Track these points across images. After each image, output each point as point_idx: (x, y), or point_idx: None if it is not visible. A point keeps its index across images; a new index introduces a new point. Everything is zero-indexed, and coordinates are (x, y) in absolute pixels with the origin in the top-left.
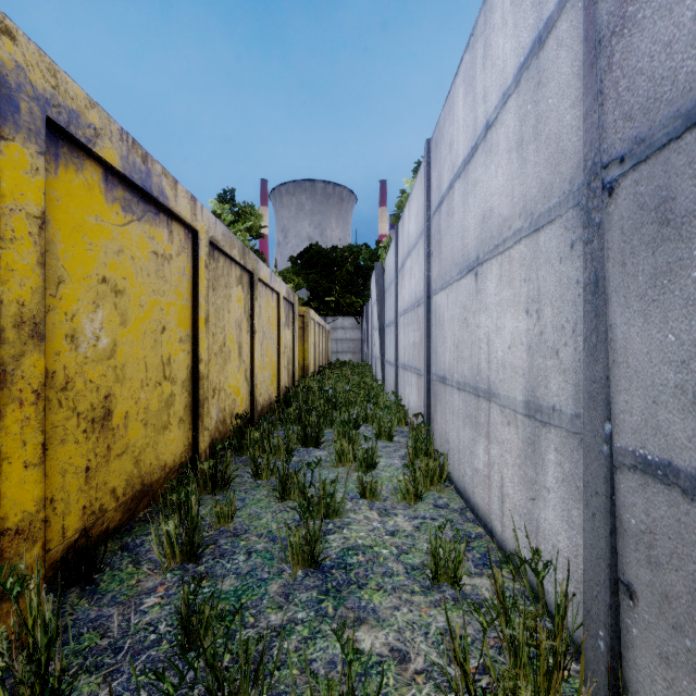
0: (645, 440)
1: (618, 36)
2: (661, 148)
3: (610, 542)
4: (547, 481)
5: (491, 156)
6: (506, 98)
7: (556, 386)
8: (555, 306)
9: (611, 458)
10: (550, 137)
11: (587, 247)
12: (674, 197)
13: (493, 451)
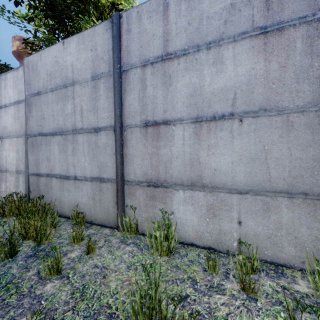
0: (32, 171)
1: (28, 119)
2: (32, 137)
3: (28, 186)
4: (20, 184)
5: (7, 114)
6: (11, 105)
7: (22, 166)
8: (21, 152)
9: (28, 175)
10: (21, 122)
11: (26, 144)
12: (33, 143)
13: (7, 184)
